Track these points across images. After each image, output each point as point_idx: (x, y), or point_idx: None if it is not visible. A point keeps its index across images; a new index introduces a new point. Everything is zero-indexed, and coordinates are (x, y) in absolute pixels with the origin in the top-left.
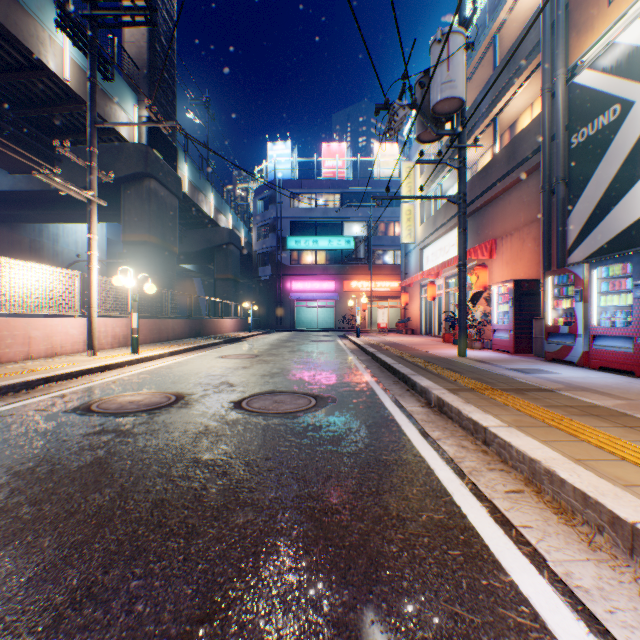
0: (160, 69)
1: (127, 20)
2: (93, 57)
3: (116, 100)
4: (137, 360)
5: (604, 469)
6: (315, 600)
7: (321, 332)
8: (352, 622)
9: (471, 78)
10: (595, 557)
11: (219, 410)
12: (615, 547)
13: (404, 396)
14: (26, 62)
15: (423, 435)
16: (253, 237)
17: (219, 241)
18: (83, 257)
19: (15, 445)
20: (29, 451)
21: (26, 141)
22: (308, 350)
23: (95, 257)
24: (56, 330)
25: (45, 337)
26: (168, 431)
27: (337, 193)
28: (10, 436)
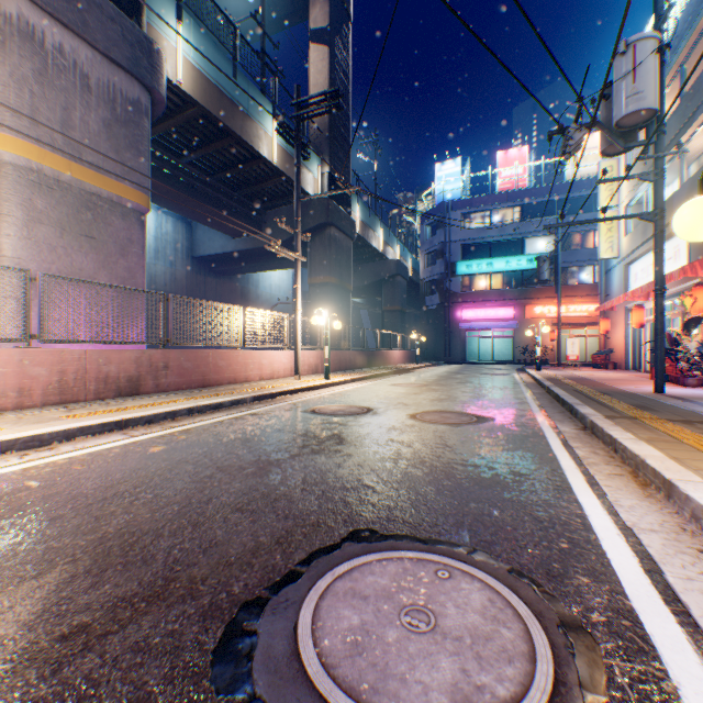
0: (337, 127)
1: (312, 93)
2: (298, 147)
3: (305, 166)
4: (329, 384)
5: (691, 463)
6: (460, 486)
7: (495, 365)
8: (477, 492)
9: (694, 48)
10: (643, 499)
11: (399, 418)
12: (663, 497)
13: (562, 421)
14: (249, 156)
15: (563, 444)
16: (419, 265)
17: (386, 273)
18: (275, 298)
19: (288, 424)
20: (297, 427)
21: (245, 213)
22: (477, 382)
23: (299, 303)
24: (275, 359)
25: (269, 364)
26: (369, 426)
27: (516, 206)
28: (282, 420)
